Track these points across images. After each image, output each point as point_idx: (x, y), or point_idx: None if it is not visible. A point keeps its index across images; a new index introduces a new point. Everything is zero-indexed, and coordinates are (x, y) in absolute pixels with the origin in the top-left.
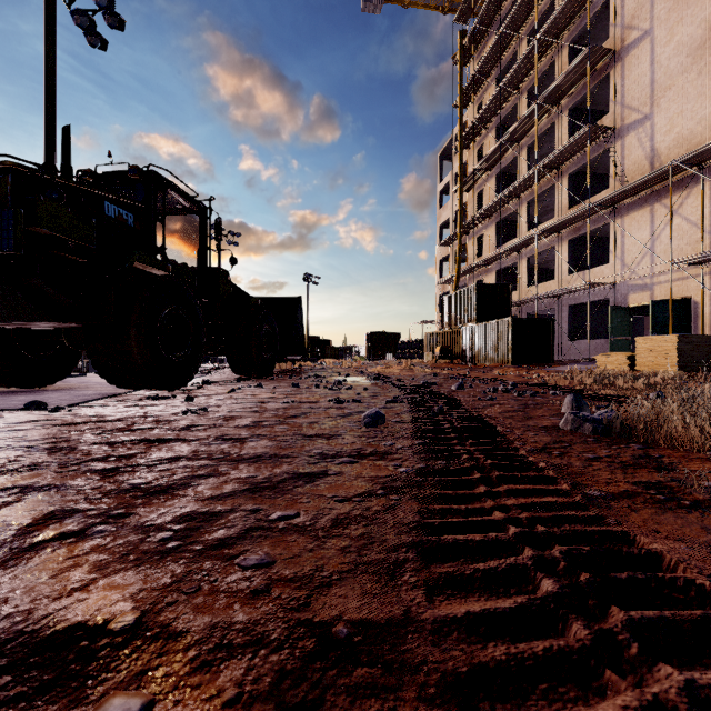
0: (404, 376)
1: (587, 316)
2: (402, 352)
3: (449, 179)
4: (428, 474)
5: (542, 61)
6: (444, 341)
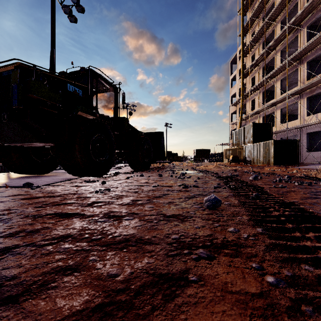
0: (217, 170)
1: (317, 138)
2: (212, 159)
3: (236, 73)
4: (318, 303)
5: (290, 4)
6: (234, 153)
